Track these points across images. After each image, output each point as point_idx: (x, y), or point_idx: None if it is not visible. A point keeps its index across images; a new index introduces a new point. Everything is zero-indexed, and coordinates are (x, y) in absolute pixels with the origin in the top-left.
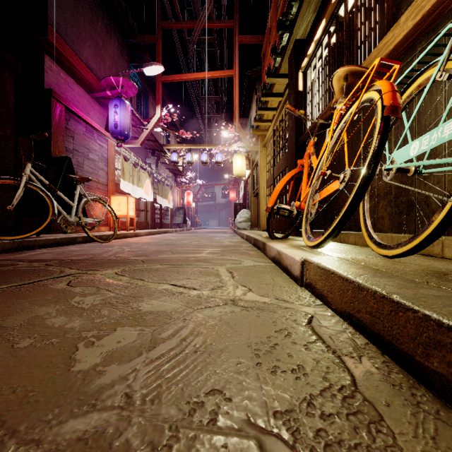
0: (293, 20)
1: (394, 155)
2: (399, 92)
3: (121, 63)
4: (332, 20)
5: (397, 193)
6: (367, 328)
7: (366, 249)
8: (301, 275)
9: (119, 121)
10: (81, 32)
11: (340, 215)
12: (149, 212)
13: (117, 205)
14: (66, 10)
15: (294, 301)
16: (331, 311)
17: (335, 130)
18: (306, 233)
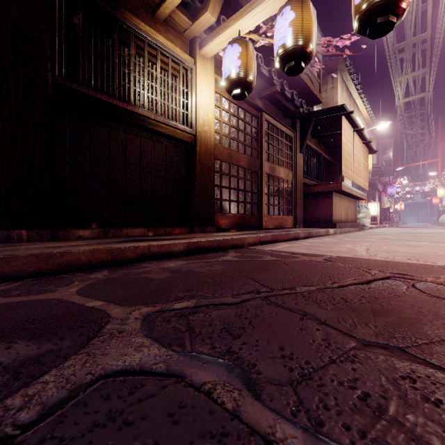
0: None
1: None
2: None
3: None
4: None
5: None
6: None
7: None
8: None
9: (392, 192)
10: None
11: None
12: None
13: None
14: None
15: None
16: None
17: None
18: None
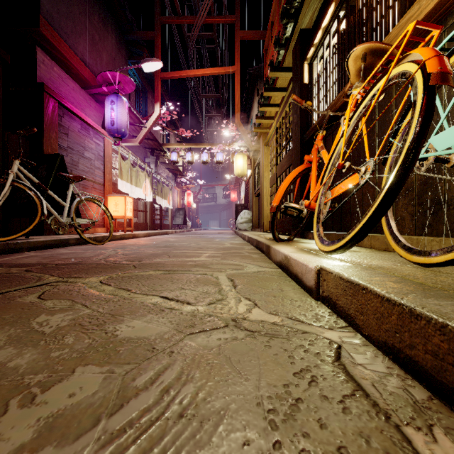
0: (298, 8)
1: (432, 140)
2: (447, 57)
3: (119, 59)
4: (342, 4)
5: (422, 189)
6: (428, 374)
7: (386, 254)
8: (316, 286)
9: (115, 118)
10: (76, 26)
11: (368, 213)
12: (148, 212)
13: (114, 205)
14: (59, 2)
15: (311, 321)
16: (362, 337)
17: (351, 117)
18: (318, 235)
